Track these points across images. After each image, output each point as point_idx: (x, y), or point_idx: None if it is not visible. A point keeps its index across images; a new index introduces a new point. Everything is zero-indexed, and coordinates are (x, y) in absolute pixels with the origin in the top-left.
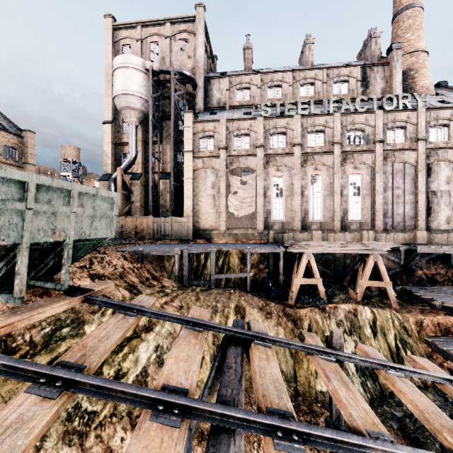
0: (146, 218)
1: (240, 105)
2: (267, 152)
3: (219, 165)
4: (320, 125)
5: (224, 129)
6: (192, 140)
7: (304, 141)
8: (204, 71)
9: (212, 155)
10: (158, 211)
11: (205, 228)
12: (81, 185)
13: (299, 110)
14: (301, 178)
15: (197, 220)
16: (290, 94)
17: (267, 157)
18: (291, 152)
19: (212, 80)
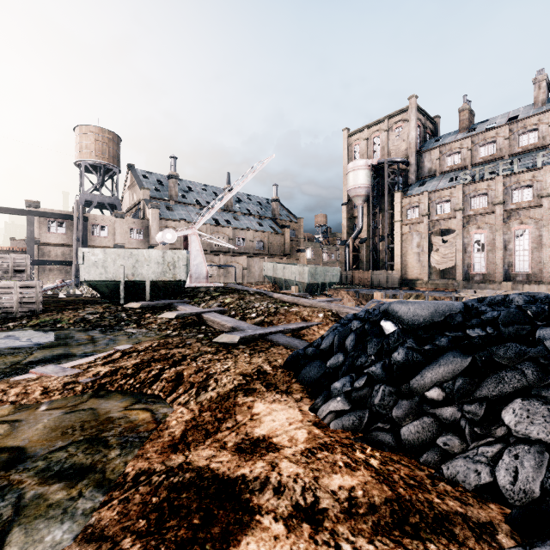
0: (367, 271)
1: (449, 170)
2: (467, 213)
3: (423, 229)
4: (526, 181)
5: (426, 200)
6: (401, 212)
7: (507, 199)
8: (420, 143)
9: (417, 221)
10: (378, 266)
11: (411, 279)
12: (330, 268)
13: (500, 172)
14: (503, 233)
15: (405, 272)
16: (505, 148)
17: (467, 218)
18: (492, 211)
19: (423, 154)
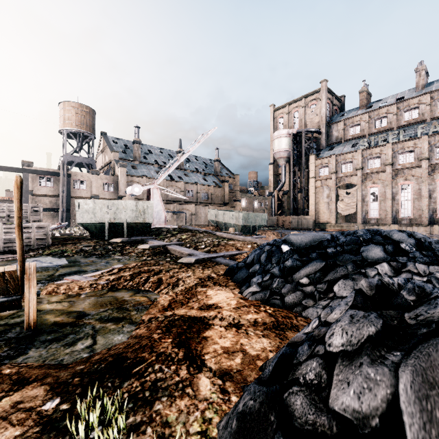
0: (288, 216)
1: (351, 138)
2: (365, 172)
3: (331, 184)
4: (409, 147)
5: (334, 161)
6: (314, 170)
7: (395, 161)
8: (329, 117)
9: (327, 178)
10: (297, 212)
11: (323, 222)
12: (259, 214)
13: (390, 140)
14: (392, 187)
15: (318, 217)
16: (394, 121)
17: (365, 175)
18: (383, 170)
19: (332, 125)
